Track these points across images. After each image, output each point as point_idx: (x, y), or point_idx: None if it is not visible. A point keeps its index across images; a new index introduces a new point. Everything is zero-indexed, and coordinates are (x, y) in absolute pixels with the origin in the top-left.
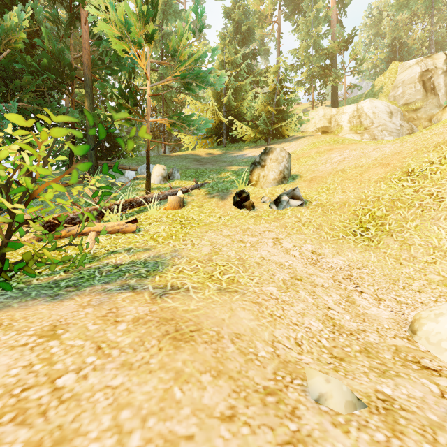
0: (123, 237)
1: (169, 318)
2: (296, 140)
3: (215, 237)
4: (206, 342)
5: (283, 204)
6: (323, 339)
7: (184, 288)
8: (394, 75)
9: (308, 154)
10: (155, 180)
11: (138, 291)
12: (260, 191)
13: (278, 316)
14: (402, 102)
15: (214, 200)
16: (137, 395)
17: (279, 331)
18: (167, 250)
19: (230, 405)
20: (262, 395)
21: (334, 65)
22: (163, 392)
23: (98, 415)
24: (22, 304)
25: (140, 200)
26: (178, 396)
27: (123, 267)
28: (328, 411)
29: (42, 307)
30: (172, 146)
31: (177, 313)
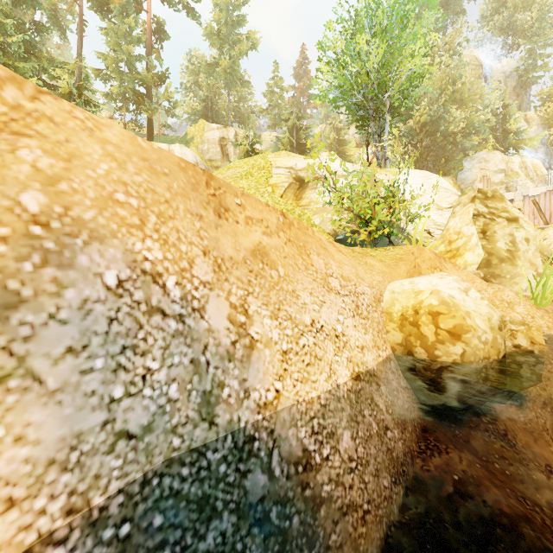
0: None
1: None
2: None
3: None
4: None
5: None
6: None
7: None
8: (203, 131)
9: None
10: None
11: None
12: None
13: None
14: (208, 157)
15: None
16: None
17: None
18: None
19: None
20: None
21: (150, 95)
22: None
23: None
24: None
25: None
26: None
27: None
28: None
29: None
30: None
31: None
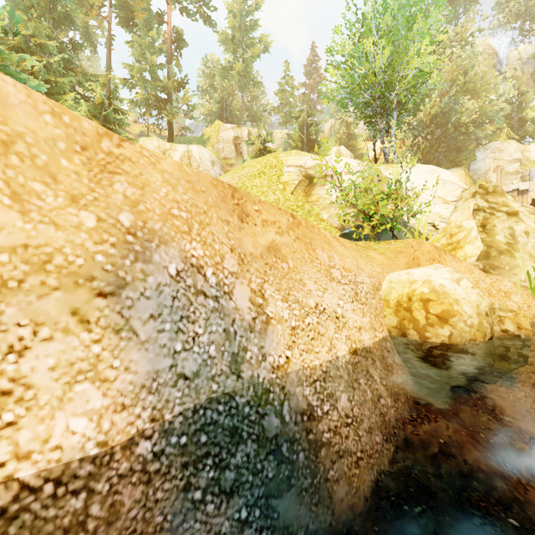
0: None
1: None
2: None
3: None
4: None
5: None
6: None
7: None
8: (218, 132)
9: None
10: None
11: None
12: None
13: None
14: (223, 156)
15: None
16: None
17: None
18: None
19: None
20: None
21: (171, 100)
22: None
23: None
24: None
25: None
26: None
27: None
28: None
29: None
30: None
31: None
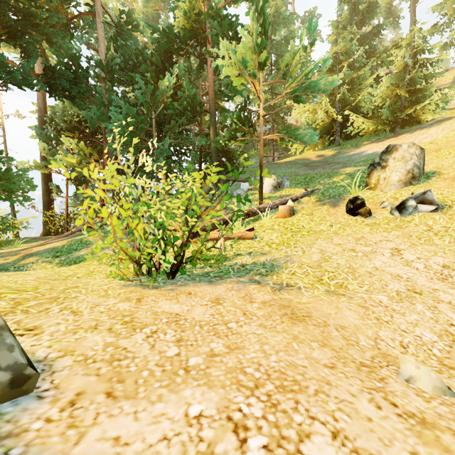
0: (244, 243)
1: (286, 305)
2: (438, 125)
3: (325, 245)
4: (315, 325)
5: (409, 210)
6: (435, 349)
7: (297, 286)
8: None
9: (454, 142)
10: (266, 190)
11: (262, 285)
12: (379, 195)
13: (385, 320)
14: None
15: (324, 208)
16: (271, 341)
17: (384, 332)
18: (281, 255)
19: (331, 362)
20: (358, 365)
21: None
22: (286, 343)
23: (252, 344)
24: (194, 284)
25: (254, 210)
26: (296, 347)
27: (248, 267)
28: (415, 388)
29: (206, 287)
30: (281, 151)
31: (292, 303)
